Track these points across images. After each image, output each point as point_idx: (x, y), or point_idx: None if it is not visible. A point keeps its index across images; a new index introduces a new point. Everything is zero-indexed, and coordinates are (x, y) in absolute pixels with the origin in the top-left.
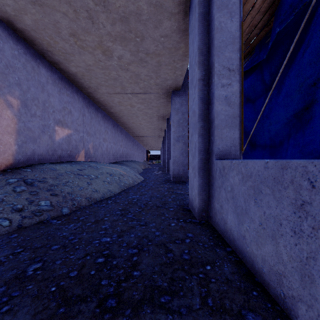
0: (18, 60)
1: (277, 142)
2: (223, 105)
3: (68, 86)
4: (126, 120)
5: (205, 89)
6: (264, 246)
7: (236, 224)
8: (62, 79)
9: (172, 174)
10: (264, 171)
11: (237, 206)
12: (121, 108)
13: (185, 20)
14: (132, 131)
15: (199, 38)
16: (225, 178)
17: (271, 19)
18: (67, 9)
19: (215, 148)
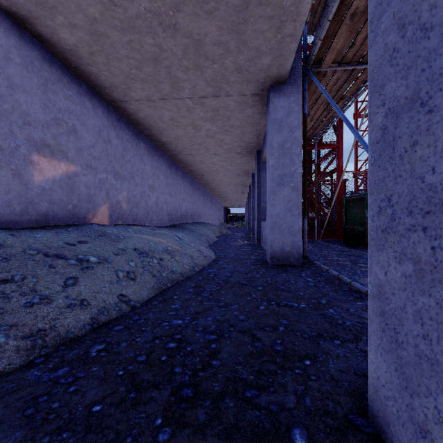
0: None
1: None
2: None
3: (69, 80)
4: (189, 157)
5: None
6: None
7: None
8: (53, 64)
9: (269, 250)
10: None
11: None
12: (178, 133)
13: None
14: (202, 177)
15: None
16: None
17: None
18: None
19: None
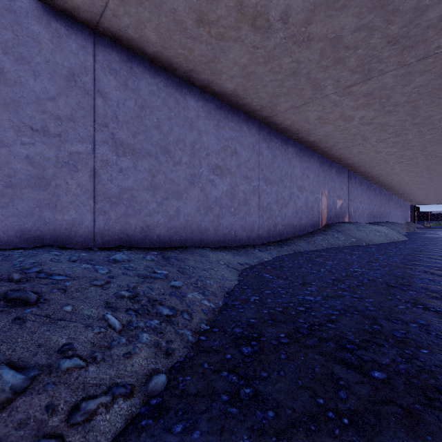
0: (327, 171)
1: None
2: None
3: (341, 170)
4: (383, 179)
5: None
6: None
7: None
8: (339, 168)
9: None
10: None
11: None
12: (380, 172)
13: None
14: (389, 186)
15: None
16: None
17: None
18: (360, 147)
19: None
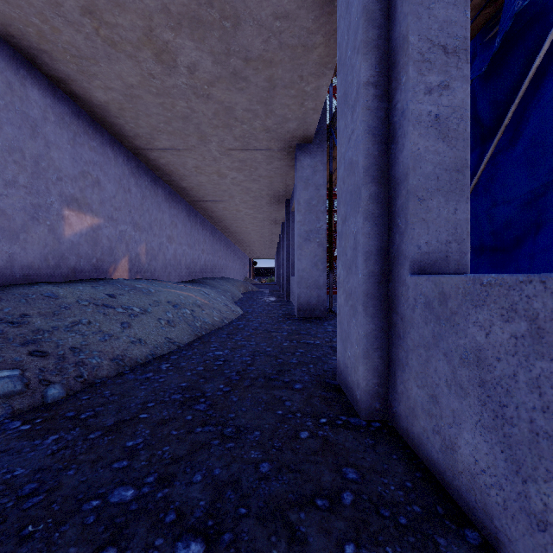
0: None
1: (509, 240)
2: (430, 139)
3: (93, 131)
4: (211, 203)
5: (381, 107)
6: None
7: (499, 469)
8: (80, 117)
9: (296, 303)
10: None
11: (507, 416)
12: (201, 180)
13: None
14: (224, 224)
15: None
16: (450, 324)
17: None
18: None
19: (411, 247)
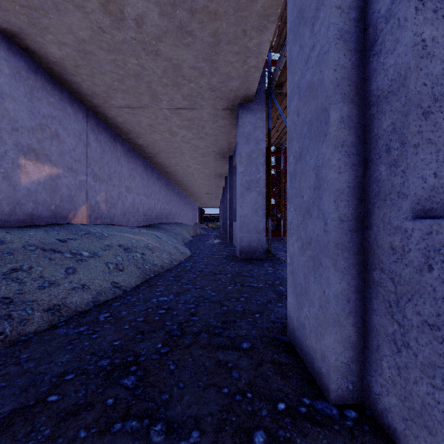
0: None
1: None
2: (440, 27)
3: (52, 88)
4: (165, 159)
5: (354, 6)
6: None
7: None
8: (37, 73)
9: (238, 246)
10: None
11: None
12: (155, 138)
13: None
14: (176, 178)
15: None
16: None
17: None
18: None
19: (412, 179)
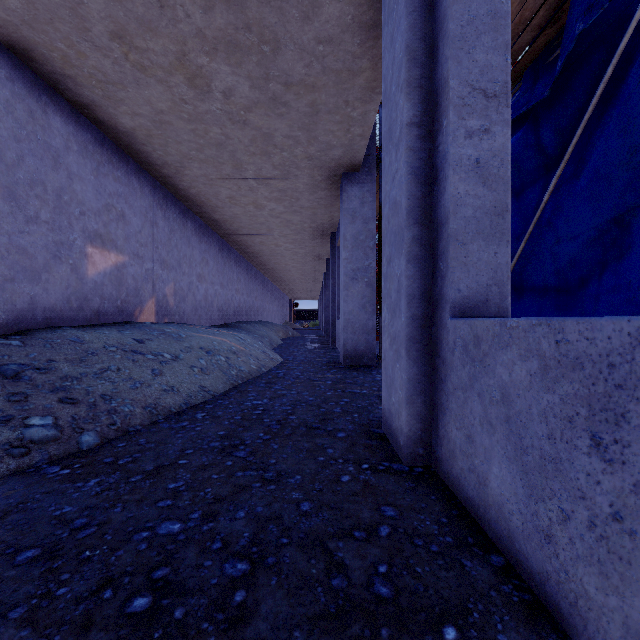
0: None
1: (574, 280)
2: (471, 183)
3: (118, 159)
4: (246, 237)
5: (424, 148)
6: (635, 591)
7: (519, 495)
8: (104, 144)
9: (342, 350)
10: (635, 352)
11: (524, 447)
12: (236, 212)
13: (372, 0)
14: (261, 260)
15: (408, 23)
16: (483, 366)
17: (563, 7)
18: None
19: (451, 290)
